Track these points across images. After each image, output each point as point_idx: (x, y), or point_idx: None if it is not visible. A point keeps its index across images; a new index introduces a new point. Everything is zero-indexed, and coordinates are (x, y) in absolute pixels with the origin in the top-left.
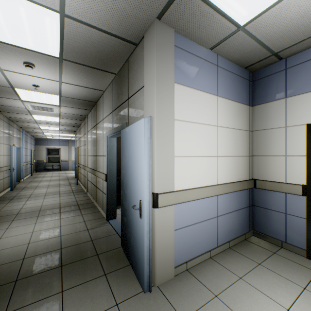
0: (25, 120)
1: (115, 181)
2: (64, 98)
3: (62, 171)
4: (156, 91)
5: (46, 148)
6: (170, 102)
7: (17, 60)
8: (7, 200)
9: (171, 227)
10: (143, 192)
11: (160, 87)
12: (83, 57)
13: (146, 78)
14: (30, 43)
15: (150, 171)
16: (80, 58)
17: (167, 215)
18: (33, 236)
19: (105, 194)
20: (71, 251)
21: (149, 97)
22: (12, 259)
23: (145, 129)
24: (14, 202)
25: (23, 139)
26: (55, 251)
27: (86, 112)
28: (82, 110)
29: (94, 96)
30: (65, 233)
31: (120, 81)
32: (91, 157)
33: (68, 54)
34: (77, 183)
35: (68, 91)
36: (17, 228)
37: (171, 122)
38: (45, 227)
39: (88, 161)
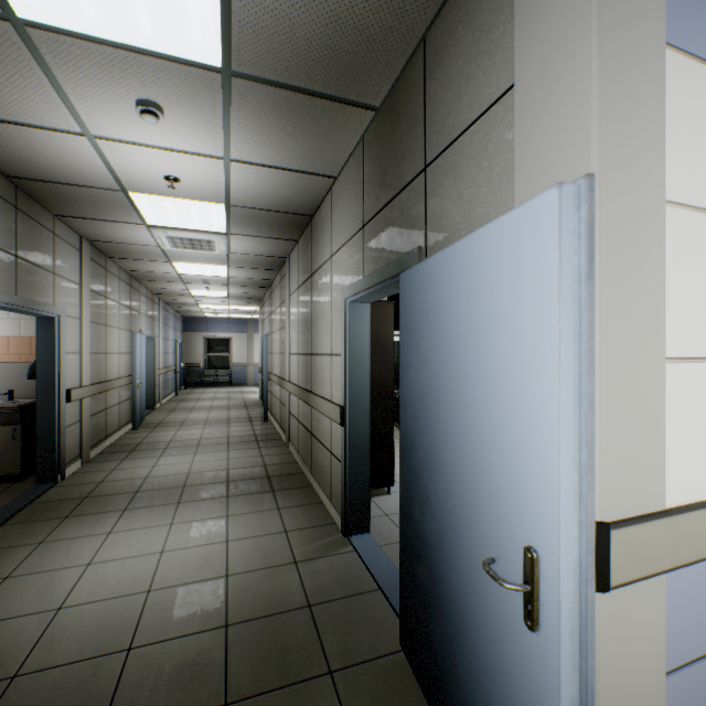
0: (161, 277)
1: (366, 426)
2: (237, 212)
3: (234, 387)
4: (597, 71)
5: (205, 338)
6: (651, 122)
7: (121, 98)
8: (123, 454)
9: (652, 669)
10: (547, 518)
11: (613, 53)
12: (286, 52)
13: (531, 44)
14: (143, 21)
15: (590, 430)
16: (278, 61)
17: (640, 615)
18: (161, 568)
19: (338, 460)
20: (254, 642)
21: (552, 115)
22: (101, 646)
23: (563, 233)
24: (135, 459)
25: (159, 318)
26: (211, 634)
27: (286, 246)
28: (278, 241)
29: (307, 199)
30: (239, 566)
31: (390, 127)
32: (298, 358)
33: (246, 48)
34: (266, 419)
35: (245, 187)
36: (129, 535)
37: (654, 211)
38: (191, 540)
39: (290, 366)
